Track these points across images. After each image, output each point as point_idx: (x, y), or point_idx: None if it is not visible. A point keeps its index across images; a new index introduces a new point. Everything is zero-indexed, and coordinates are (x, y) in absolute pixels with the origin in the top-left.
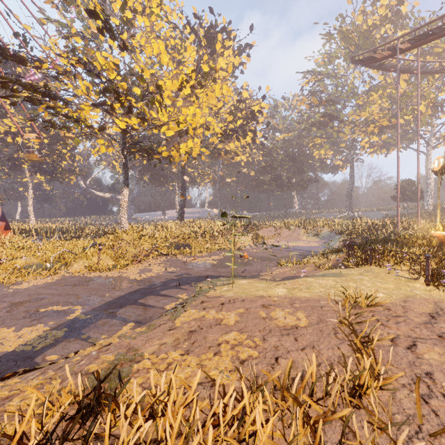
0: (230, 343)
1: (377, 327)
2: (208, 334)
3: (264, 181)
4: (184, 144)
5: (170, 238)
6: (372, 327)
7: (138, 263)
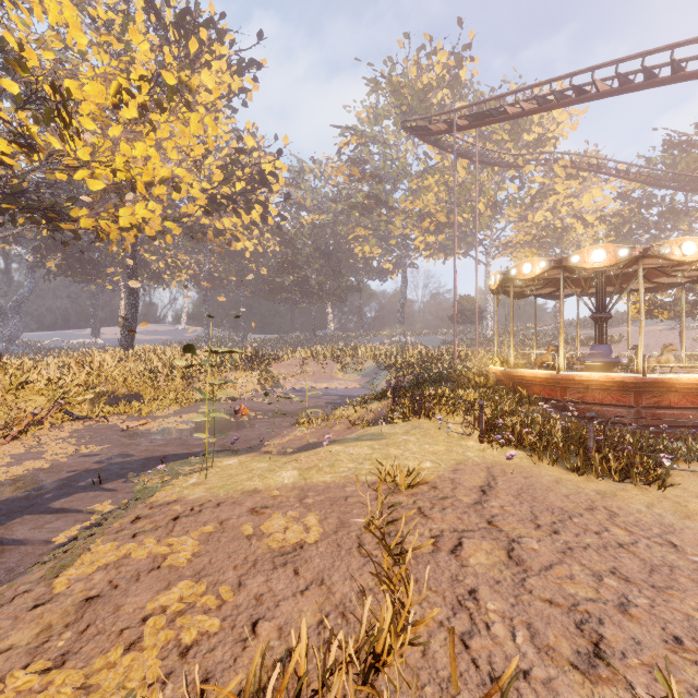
0: (168, 612)
1: (417, 523)
2: (128, 598)
3: (283, 286)
4: (128, 209)
5: (98, 383)
6: (411, 524)
7: (11, 440)
